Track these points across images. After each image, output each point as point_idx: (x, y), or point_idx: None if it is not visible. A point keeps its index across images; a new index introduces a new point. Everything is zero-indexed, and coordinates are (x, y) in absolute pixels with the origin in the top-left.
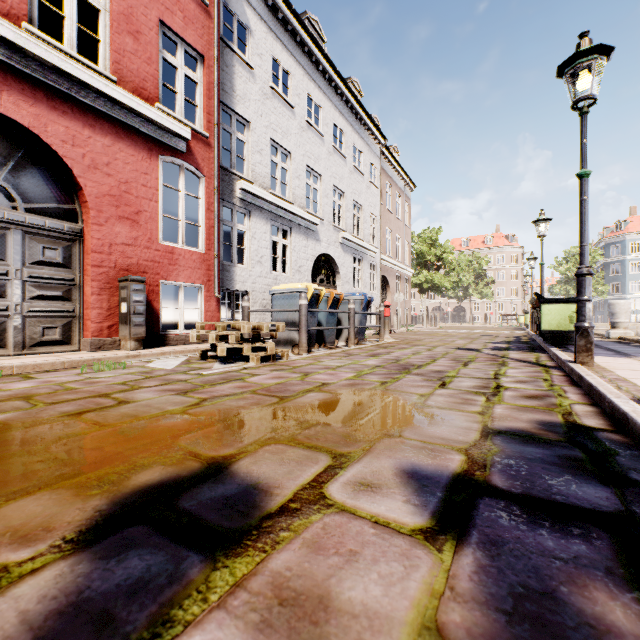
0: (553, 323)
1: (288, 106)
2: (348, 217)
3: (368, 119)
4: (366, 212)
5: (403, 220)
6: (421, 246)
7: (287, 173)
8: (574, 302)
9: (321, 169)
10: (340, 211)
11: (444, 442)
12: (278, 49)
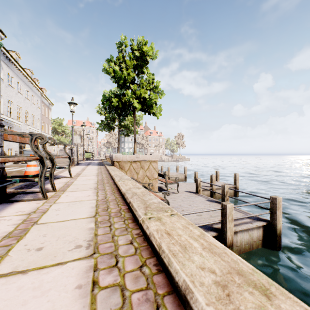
0: (87, 156)
1: (12, 88)
2: (30, 120)
3: (37, 86)
4: (36, 118)
5: (49, 117)
6: (55, 125)
7: (12, 109)
8: (90, 152)
9: (22, 106)
10: (27, 118)
11: (66, 164)
12: (10, 71)
